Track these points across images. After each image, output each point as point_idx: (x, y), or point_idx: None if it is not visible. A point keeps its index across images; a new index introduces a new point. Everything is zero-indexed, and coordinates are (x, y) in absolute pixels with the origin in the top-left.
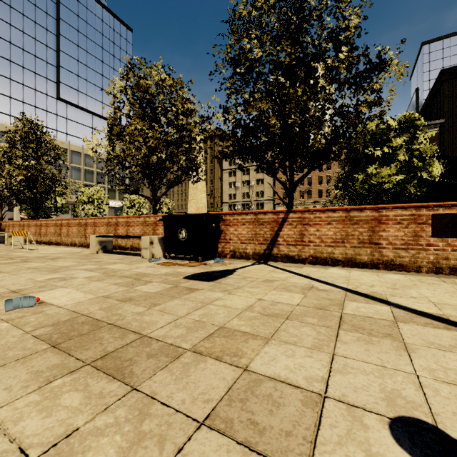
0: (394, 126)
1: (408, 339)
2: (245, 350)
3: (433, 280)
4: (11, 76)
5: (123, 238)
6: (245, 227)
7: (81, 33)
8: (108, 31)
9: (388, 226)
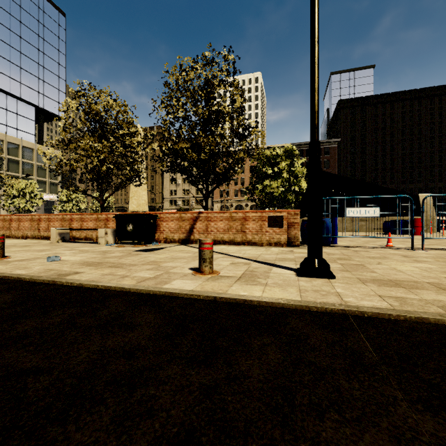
0: (281, 154)
1: (217, 260)
2: (160, 264)
3: (262, 248)
4: None
5: (83, 230)
6: (174, 222)
7: (2, 9)
8: (37, 12)
9: (249, 222)
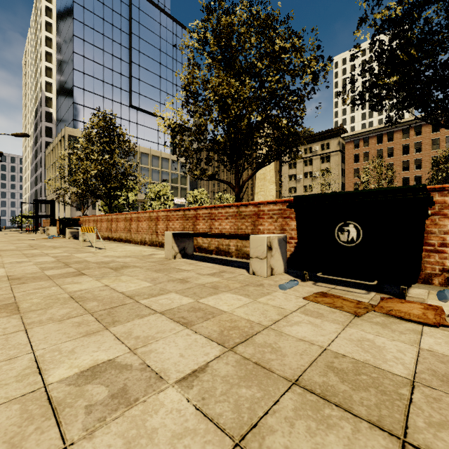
0: None
1: None
2: None
3: None
4: (94, 90)
5: (216, 237)
6: None
7: (148, 44)
8: (172, 38)
9: None
